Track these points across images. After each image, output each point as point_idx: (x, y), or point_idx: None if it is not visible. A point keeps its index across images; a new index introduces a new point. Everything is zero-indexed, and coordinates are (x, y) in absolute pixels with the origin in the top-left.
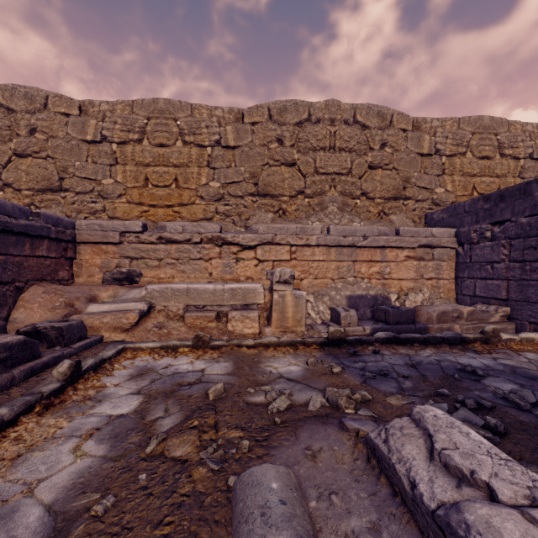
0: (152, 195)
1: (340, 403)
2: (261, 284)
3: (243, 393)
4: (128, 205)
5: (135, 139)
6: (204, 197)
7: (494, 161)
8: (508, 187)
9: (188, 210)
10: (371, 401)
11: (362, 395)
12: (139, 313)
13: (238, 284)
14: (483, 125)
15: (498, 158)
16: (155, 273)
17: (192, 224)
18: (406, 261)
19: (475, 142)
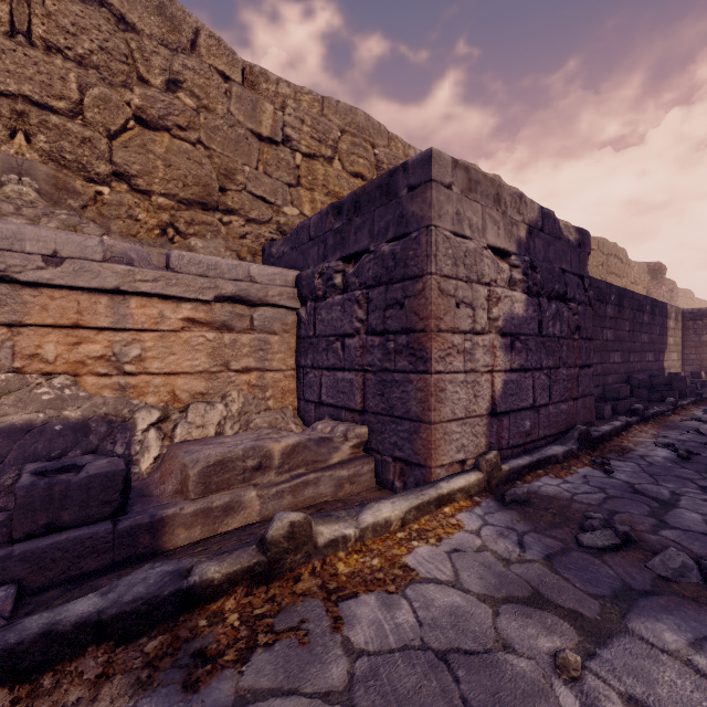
0: None
1: None
2: None
3: None
4: None
5: None
6: None
7: None
8: (365, 185)
9: None
10: None
11: None
12: None
13: None
14: (357, 123)
15: None
16: None
17: None
18: (188, 330)
19: (346, 146)
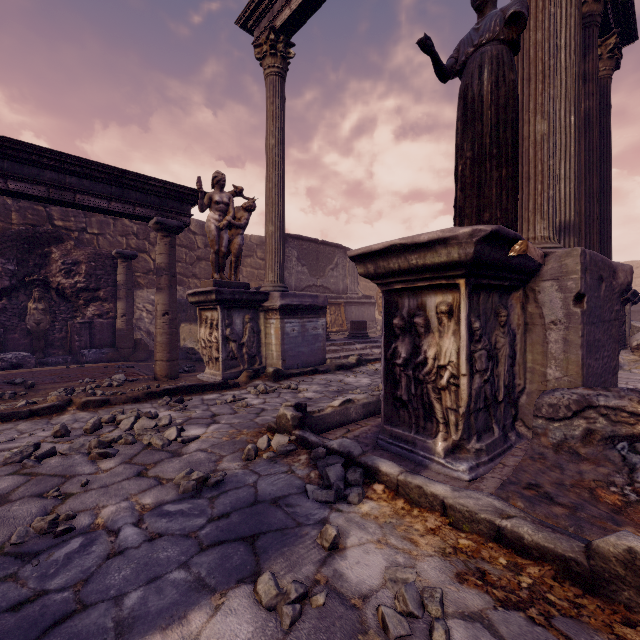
0: None
1: None
2: None
3: None
4: None
5: None
6: None
7: None
8: None
9: None
10: None
11: None
12: None
13: None
14: None
15: None
16: None
17: None
18: None
19: None
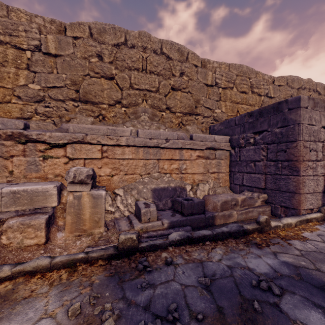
0: None
1: None
2: (53, 185)
3: None
4: None
5: None
6: (22, 97)
7: (249, 95)
8: (265, 106)
9: (2, 108)
10: None
11: None
12: None
13: (23, 186)
14: (243, 71)
15: (251, 94)
16: None
17: None
18: (197, 159)
19: (238, 81)
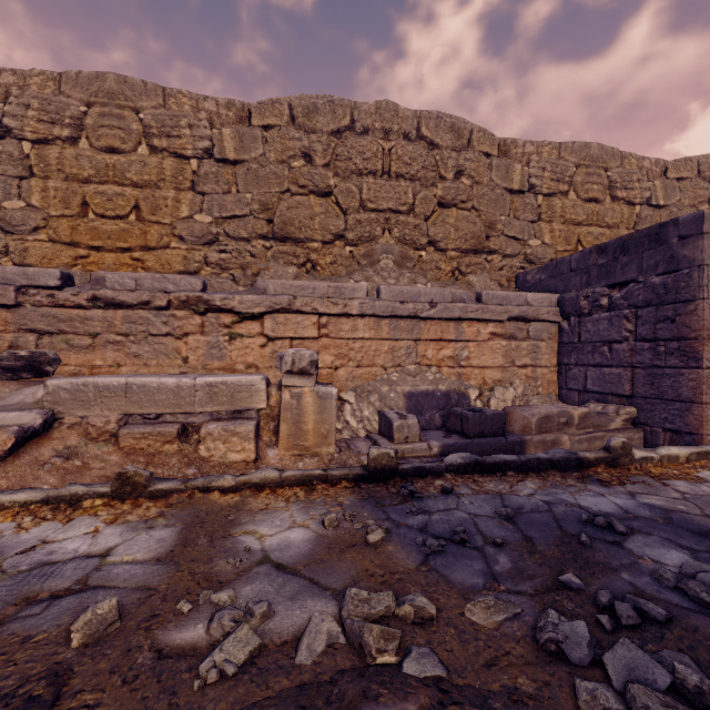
0: (94, 230)
1: (366, 640)
2: (261, 376)
3: (162, 618)
4: (50, 245)
5: (65, 137)
6: (185, 237)
7: (604, 206)
8: (632, 233)
9: (158, 257)
10: (436, 618)
11: (417, 607)
12: (17, 433)
13: (221, 376)
14: (591, 155)
15: (609, 202)
16: (84, 358)
17: (153, 276)
18: (491, 340)
19: (580, 178)
